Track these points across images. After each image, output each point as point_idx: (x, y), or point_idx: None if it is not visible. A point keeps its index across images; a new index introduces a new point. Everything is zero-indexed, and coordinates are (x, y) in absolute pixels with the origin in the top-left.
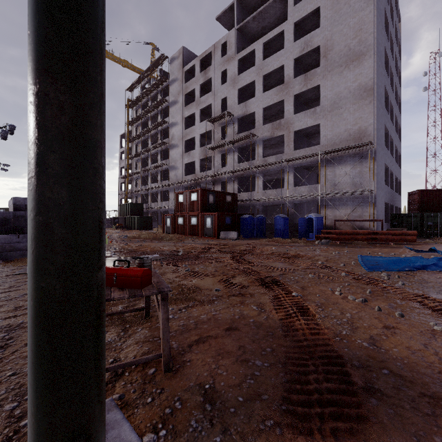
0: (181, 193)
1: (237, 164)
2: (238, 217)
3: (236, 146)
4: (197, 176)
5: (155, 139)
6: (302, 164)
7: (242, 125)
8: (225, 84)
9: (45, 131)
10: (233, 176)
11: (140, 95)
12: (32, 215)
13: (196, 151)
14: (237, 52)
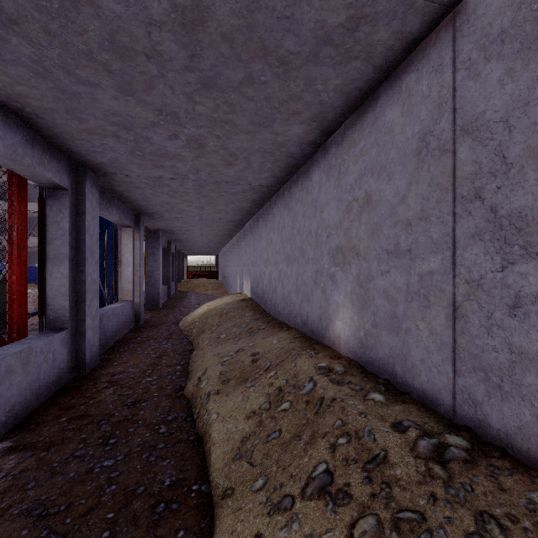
0: None
1: None
2: None
3: None
4: None
5: None
6: (35, 216)
7: None
8: None
9: None
10: None
11: None
12: None
13: None
14: None
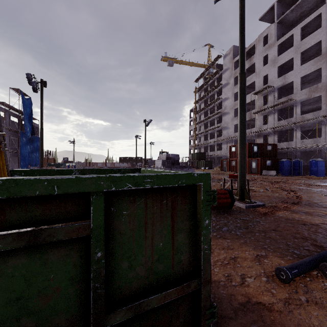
0: (234, 145)
1: (276, 122)
2: (277, 161)
3: (276, 108)
4: None
5: (212, 110)
6: None
7: (281, 92)
8: (266, 65)
9: (241, 154)
10: (273, 131)
11: (203, 84)
12: (240, 163)
13: None
14: (277, 39)
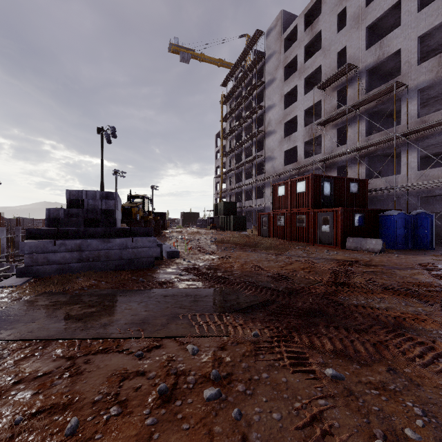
0: (282, 183)
1: (364, 138)
2: (375, 215)
3: (362, 111)
4: (301, 164)
5: (249, 132)
6: None
7: (372, 80)
8: (343, 30)
9: None
10: (356, 156)
11: (234, 86)
12: None
13: (299, 133)
14: None
